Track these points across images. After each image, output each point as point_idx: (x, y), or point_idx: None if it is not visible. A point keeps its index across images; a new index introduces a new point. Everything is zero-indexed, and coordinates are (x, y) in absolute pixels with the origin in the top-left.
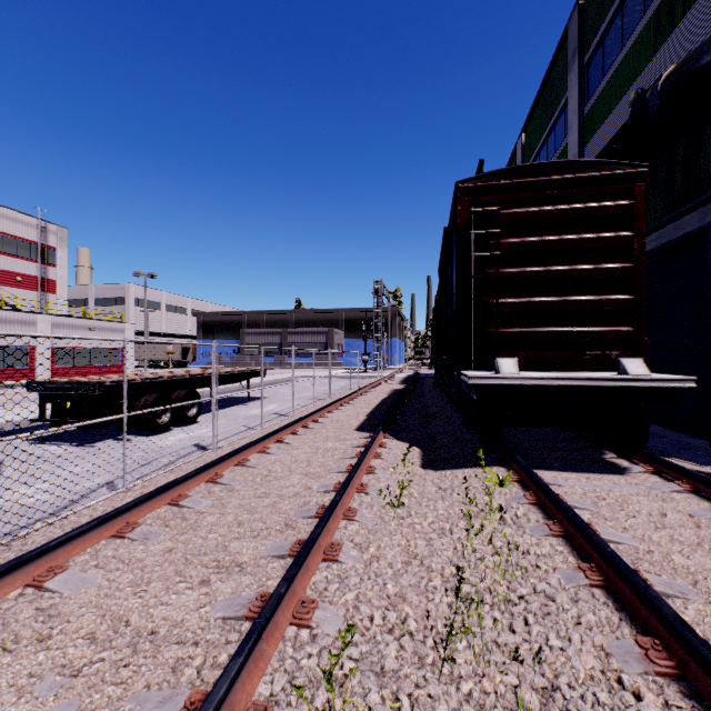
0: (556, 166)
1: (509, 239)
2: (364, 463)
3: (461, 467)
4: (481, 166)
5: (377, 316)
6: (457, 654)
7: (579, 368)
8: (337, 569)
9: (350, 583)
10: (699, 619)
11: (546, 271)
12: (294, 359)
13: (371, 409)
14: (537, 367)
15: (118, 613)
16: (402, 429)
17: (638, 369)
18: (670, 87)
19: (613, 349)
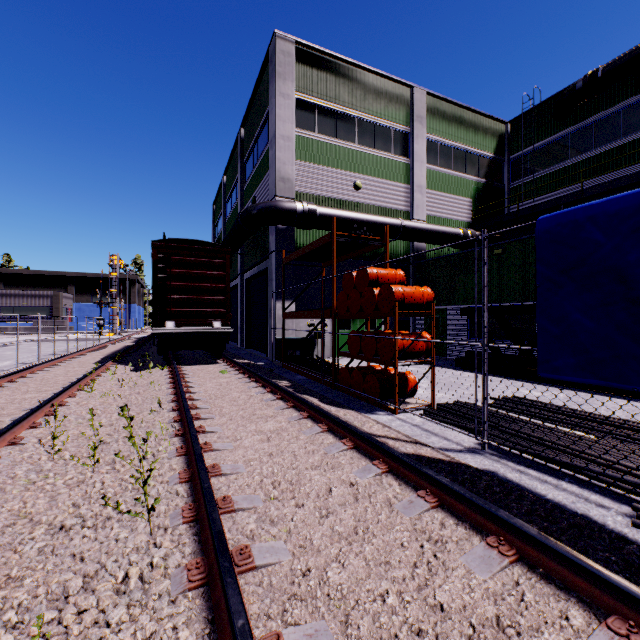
0: (197, 242)
1: (177, 270)
2: (100, 370)
3: (151, 369)
4: (164, 235)
5: (113, 285)
6: (127, 391)
7: (206, 325)
8: (90, 386)
9: (96, 387)
10: (191, 379)
11: (192, 285)
12: (6, 324)
13: (106, 355)
14: (189, 325)
15: (11, 398)
16: (126, 361)
17: (218, 325)
18: (242, 218)
19: (219, 318)
